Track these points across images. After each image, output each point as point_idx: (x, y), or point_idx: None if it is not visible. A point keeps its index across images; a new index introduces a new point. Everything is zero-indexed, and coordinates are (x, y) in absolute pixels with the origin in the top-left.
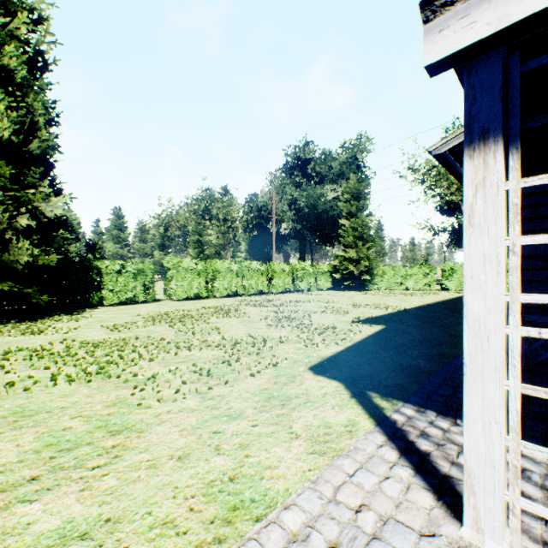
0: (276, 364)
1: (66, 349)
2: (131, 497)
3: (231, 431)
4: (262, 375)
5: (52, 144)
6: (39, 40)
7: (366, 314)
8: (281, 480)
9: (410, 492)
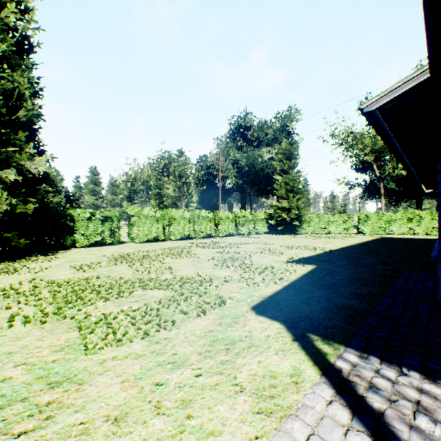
0: (221, 304)
1: (32, 289)
2: None
3: (174, 383)
4: (208, 315)
5: (36, 113)
6: (25, 27)
7: (298, 255)
8: None
9: None
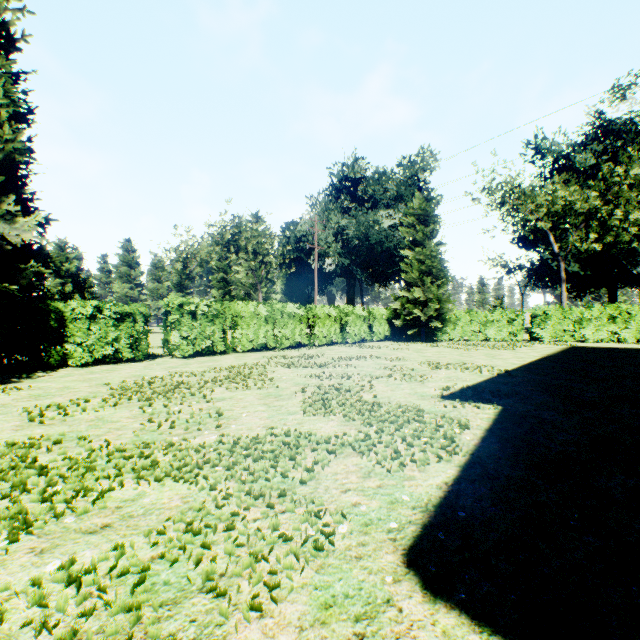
0: (323, 545)
1: None
2: None
3: None
4: (283, 603)
5: (20, 146)
6: (0, 6)
7: (456, 381)
8: None
9: None
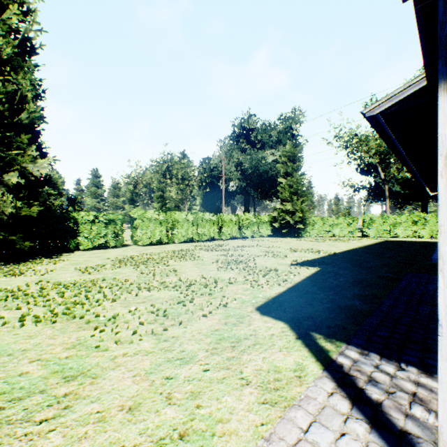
0: (226, 304)
1: (39, 290)
2: None
3: (183, 377)
4: (213, 315)
5: (39, 115)
6: (28, 28)
7: (302, 258)
8: (233, 438)
9: None
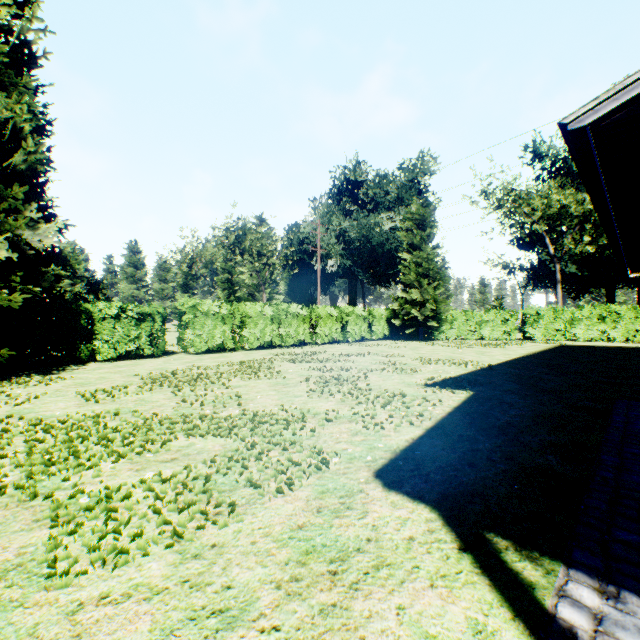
0: (321, 466)
1: None
2: None
3: None
4: (296, 491)
5: (41, 157)
6: (24, 27)
7: (441, 373)
8: None
9: None
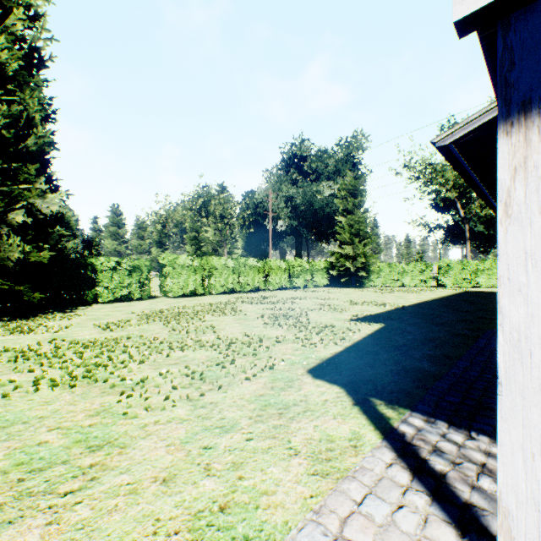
0: (273, 366)
1: (54, 350)
2: (104, 534)
3: (223, 447)
4: (258, 379)
5: (48, 140)
6: (35, 36)
7: (364, 312)
8: (279, 510)
9: (429, 527)
